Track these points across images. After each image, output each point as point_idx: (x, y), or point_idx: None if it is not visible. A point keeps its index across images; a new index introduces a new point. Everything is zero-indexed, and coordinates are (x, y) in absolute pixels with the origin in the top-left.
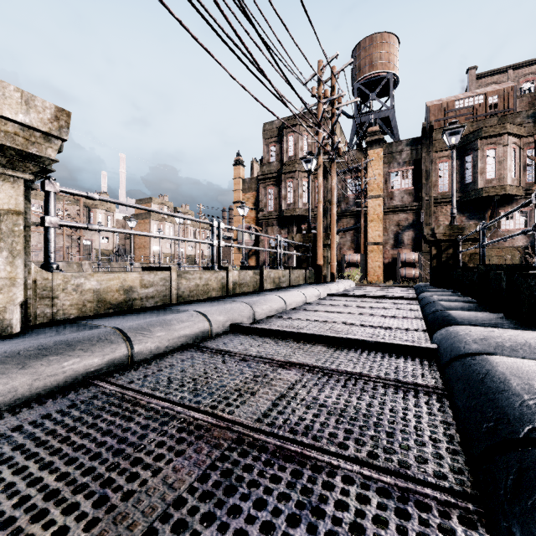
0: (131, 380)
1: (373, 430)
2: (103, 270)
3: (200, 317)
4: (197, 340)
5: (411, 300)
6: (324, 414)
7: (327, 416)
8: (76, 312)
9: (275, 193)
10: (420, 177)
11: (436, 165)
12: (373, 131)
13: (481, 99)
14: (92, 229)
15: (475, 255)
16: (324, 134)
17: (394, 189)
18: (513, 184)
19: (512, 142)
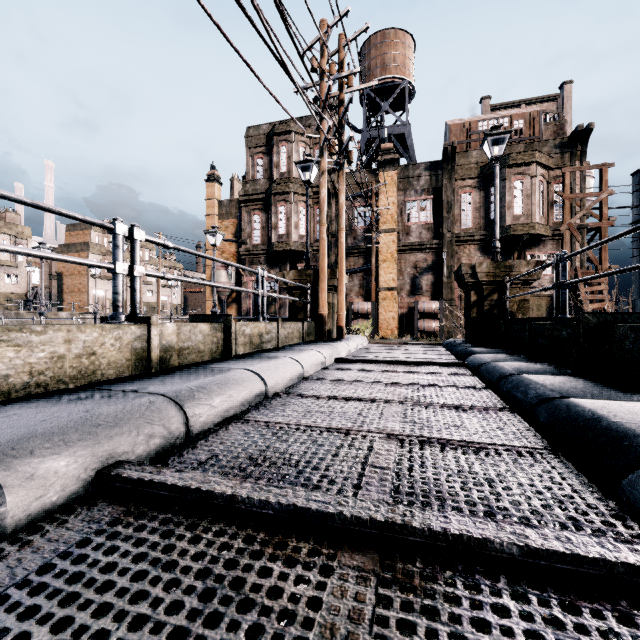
0: None
1: None
2: (6, 322)
3: None
4: None
5: (457, 366)
6: None
7: None
8: None
9: (263, 220)
10: (440, 210)
11: (459, 196)
12: (386, 148)
13: (506, 122)
14: None
15: (524, 303)
16: (330, 122)
17: (410, 223)
18: (541, 223)
19: (541, 174)
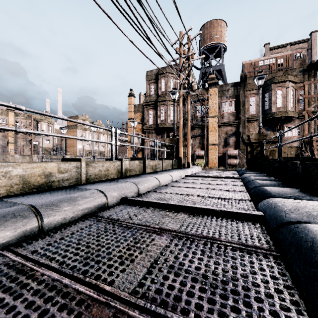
0: (36, 249)
1: (232, 299)
2: (46, 160)
3: (99, 194)
4: (96, 210)
5: (237, 179)
6: (190, 281)
7: (192, 283)
8: (5, 192)
9: (154, 113)
10: (239, 105)
11: (248, 98)
12: (211, 77)
13: (273, 60)
14: (20, 131)
15: (273, 151)
16: (183, 76)
17: (224, 112)
18: (292, 110)
19: (291, 86)
